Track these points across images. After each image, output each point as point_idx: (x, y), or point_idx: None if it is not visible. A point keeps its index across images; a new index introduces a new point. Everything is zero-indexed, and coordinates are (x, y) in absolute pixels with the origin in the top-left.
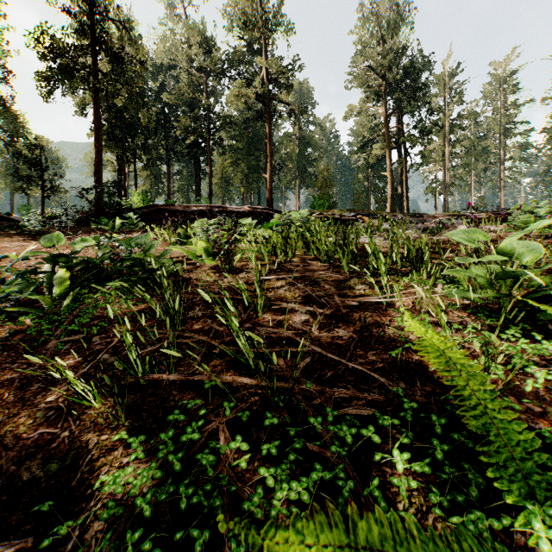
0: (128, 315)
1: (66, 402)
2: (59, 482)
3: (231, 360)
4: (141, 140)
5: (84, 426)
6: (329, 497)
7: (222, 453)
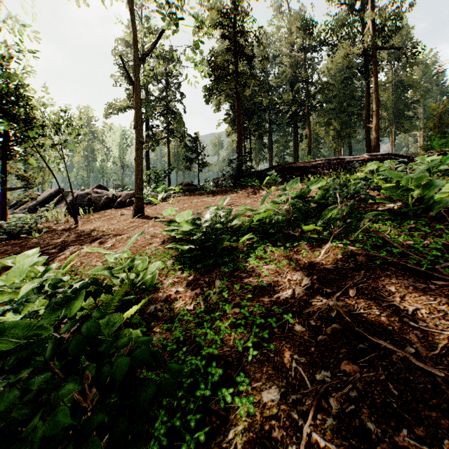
0: None
1: None
2: None
3: None
4: (255, 119)
5: None
6: None
7: None
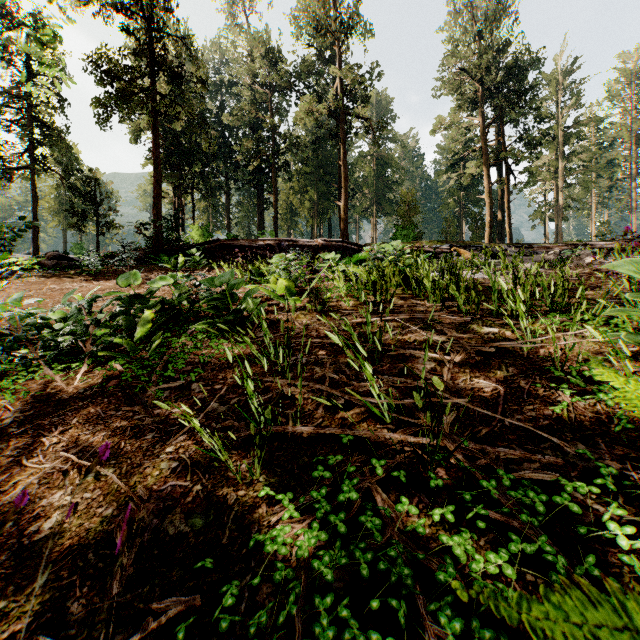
0: (222, 361)
1: (187, 453)
2: (208, 539)
3: (362, 413)
4: (199, 167)
5: (215, 480)
6: (530, 573)
7: (388, 516)
